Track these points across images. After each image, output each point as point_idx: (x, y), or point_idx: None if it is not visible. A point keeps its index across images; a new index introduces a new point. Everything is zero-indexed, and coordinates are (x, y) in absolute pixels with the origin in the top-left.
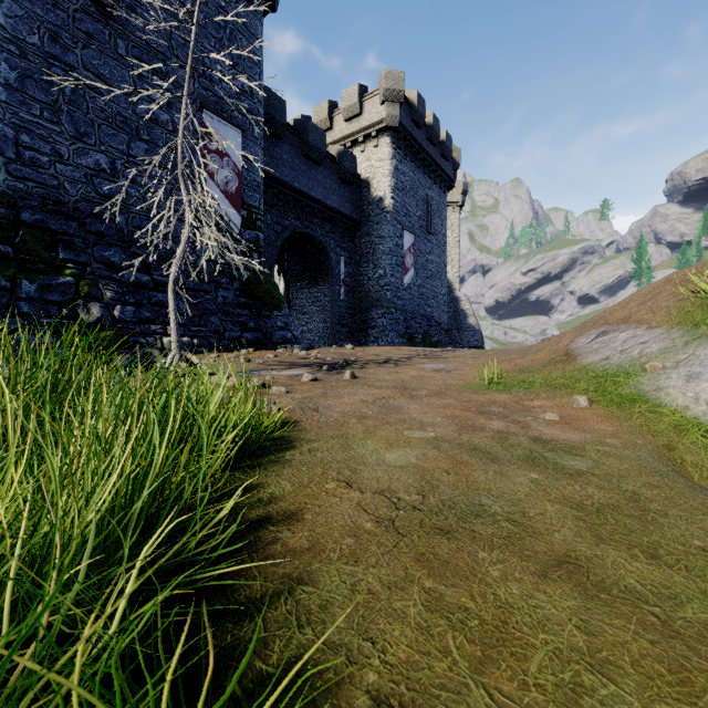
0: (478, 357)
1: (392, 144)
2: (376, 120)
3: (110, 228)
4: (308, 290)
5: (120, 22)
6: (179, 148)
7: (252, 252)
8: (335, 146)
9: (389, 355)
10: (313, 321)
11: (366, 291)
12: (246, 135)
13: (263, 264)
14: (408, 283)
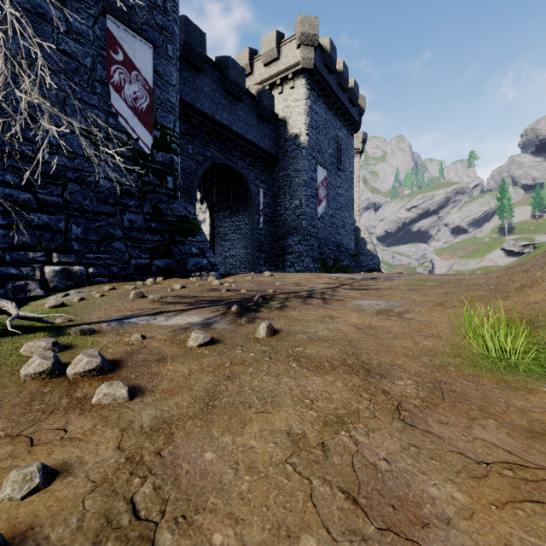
0: (420, 291)
1: (307, 85)
2: (293, 62)
3: None
4: (230, 219)
5: None
6: None
7: (166, 175)
8: (255, 86)
9: (311, 285)
10: (235, 247)
11: (283, 220)
12: (158, 52)
13: (184, 192)
14: (321, 213)
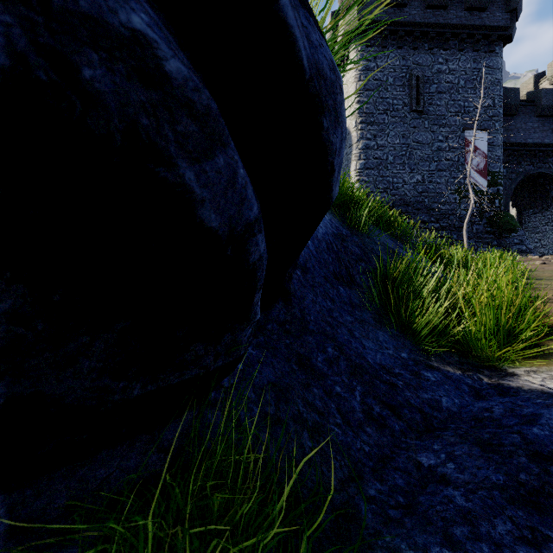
0: None
1: None
2: None
3: (422, 206)
4: (540, 214)
5: (425, 113)
6: (468, 172)
7: (494, 200)
8: None
9: None
10: (546, 238)
11: None
12: (490, 132)
13: None
14: None
